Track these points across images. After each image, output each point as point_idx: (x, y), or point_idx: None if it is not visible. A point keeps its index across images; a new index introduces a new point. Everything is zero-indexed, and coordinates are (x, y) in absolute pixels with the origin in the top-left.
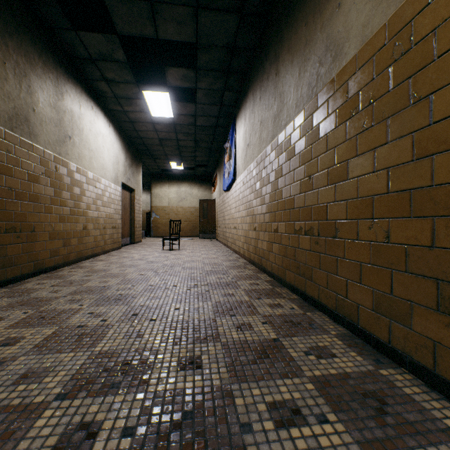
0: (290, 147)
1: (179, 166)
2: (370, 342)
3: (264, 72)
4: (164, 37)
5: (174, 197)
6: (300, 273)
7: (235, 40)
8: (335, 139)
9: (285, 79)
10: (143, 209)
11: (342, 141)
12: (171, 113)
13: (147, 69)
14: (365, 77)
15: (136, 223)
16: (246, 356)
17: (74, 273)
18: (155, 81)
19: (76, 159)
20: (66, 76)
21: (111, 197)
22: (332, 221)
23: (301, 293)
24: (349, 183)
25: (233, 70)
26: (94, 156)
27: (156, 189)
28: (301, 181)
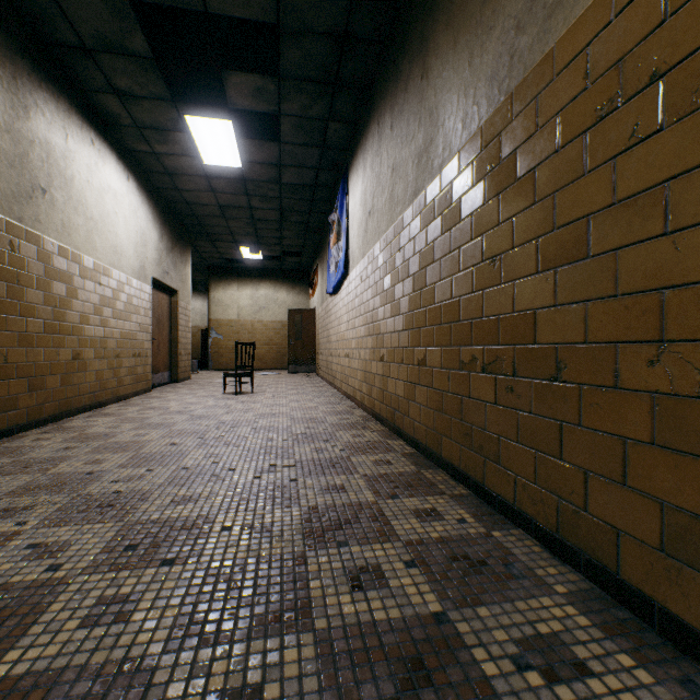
0: (451, 205)
1: (256, 255)
2: (652, 622)
3: (399, 77)
4: (219, 10)
5: (247, 306)
6: (473, 445)
7: (347, 22)
8: (556, 175)
9: (440, 81)
10: (196, 324)
11: (573, 177)
12: (237, 159)
13: (192, 76)
14: (640, 24)
15: (181, 348)
16: (375, 679)
17: (43, 444)
18: (208, 101)
19: (59, 231)
20: (35, 76)
21: (132, 302)
22: (547, 347)
23: (474, 485)
24: (592, 264)
25: (344, 82)
26: (97, 229)
27: (217, 292)
28: (474, 269)
